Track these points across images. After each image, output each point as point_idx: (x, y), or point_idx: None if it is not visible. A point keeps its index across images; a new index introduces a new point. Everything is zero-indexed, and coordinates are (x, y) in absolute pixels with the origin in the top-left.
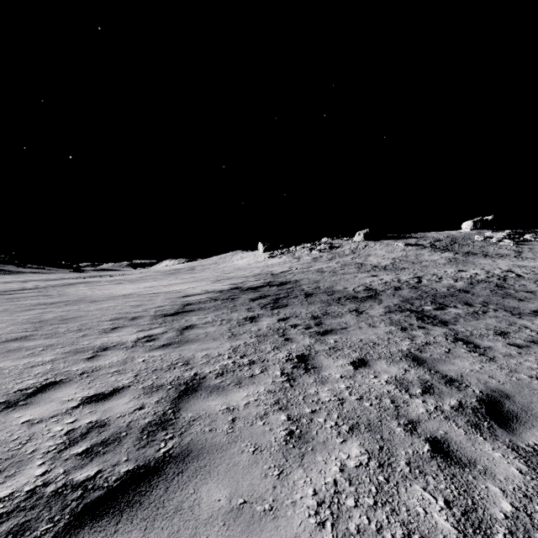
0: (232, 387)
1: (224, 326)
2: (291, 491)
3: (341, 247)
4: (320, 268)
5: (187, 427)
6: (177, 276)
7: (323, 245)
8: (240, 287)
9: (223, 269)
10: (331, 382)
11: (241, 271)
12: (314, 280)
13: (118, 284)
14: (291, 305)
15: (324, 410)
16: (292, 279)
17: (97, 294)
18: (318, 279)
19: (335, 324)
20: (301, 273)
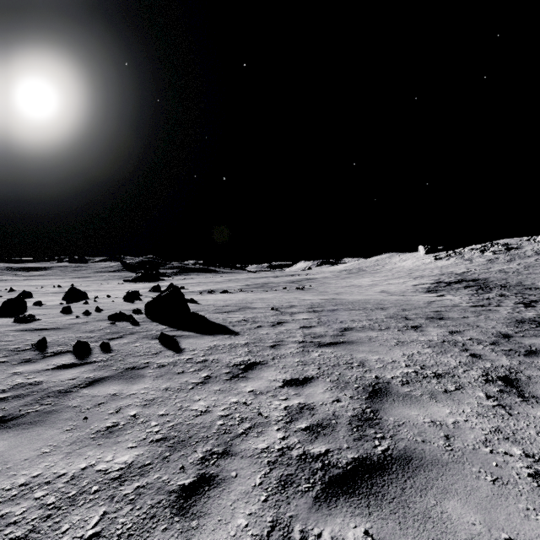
0: (501, 302)
1: (468, 295)
2: (533, 307)
3: (521, 248)
4: (501, 269)
5: (498, 304)
6: (370, 275)
7: (496, 247)
8: (443, 282)
9: (396, 270)
10: (537, 303)
11: (421, 272)
12: (501, 278)
13: (344, 279)
14: (495, 290)
15: (537, 305)
16: (479, 277)
17: (355, 283)
18: (504, 277)
19: (532, 296)
20: (484, 273)
